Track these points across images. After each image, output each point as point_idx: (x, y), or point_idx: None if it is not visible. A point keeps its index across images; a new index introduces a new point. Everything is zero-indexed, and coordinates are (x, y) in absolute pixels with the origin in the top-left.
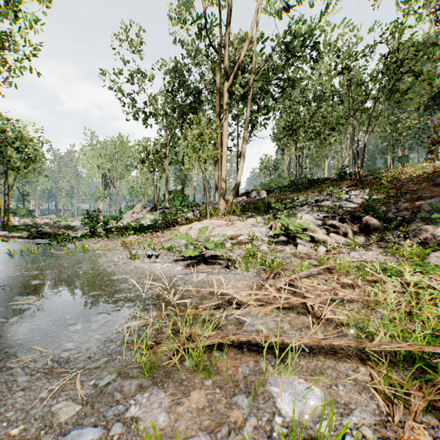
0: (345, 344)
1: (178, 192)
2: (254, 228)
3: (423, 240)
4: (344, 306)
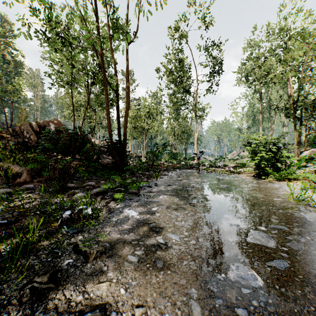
0: None
1: None
2: None
3: None
4: None
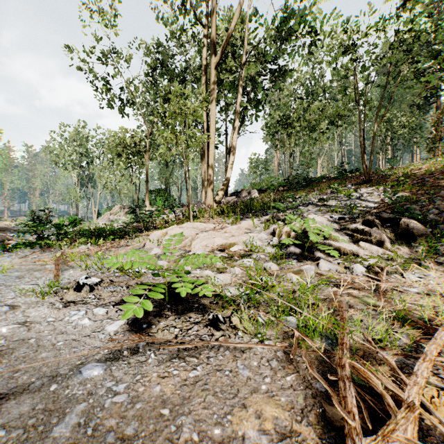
0: None
1: (160, 191)
2: (251, 234)
3: None
4: None
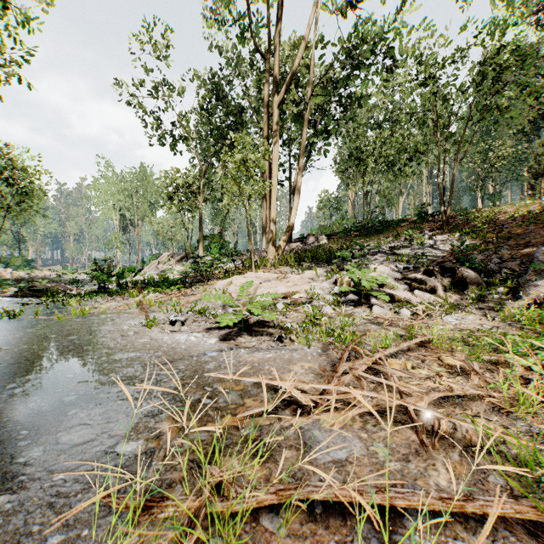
0: (514, 515)
1: (215, 236)
2: (314, 283)
3: (542, 300)
4: (463, 407)
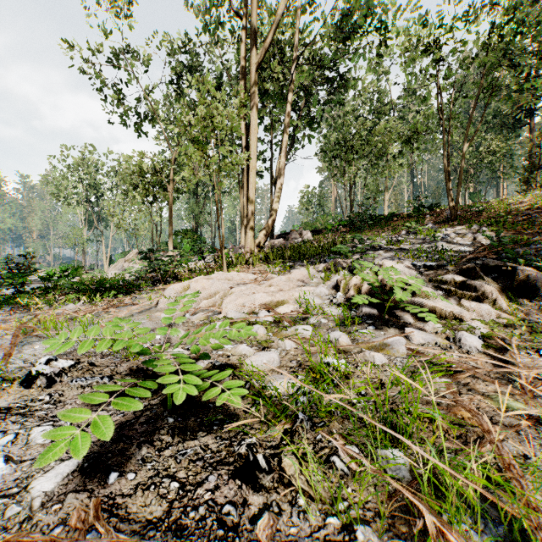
0: None
1: (188, 232)
2: (306, 288)
3: None
4: None
